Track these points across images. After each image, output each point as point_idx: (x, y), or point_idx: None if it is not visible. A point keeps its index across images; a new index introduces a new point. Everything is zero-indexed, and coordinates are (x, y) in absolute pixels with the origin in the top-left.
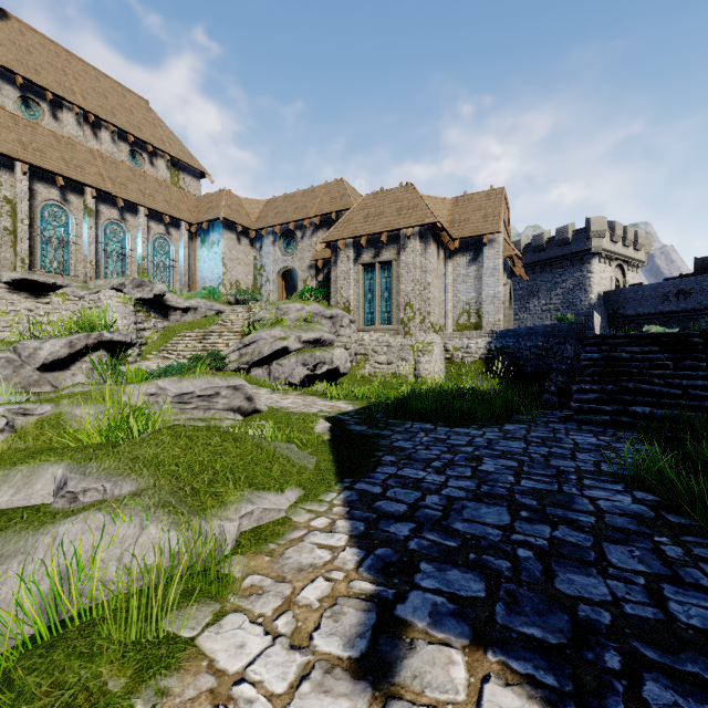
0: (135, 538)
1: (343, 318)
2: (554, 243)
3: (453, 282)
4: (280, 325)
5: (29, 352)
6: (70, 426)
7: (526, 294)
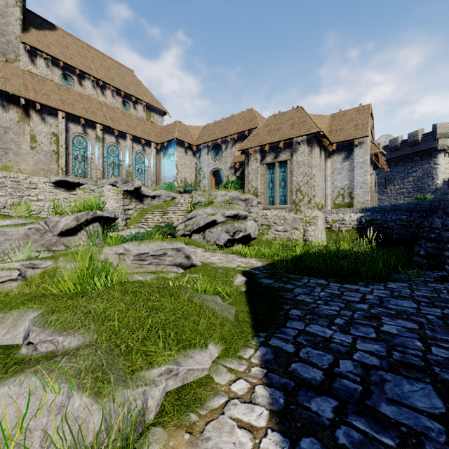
0: (61, 407)
1: (253, 200)
2: (407, 144)
3: (331, 174)
4: (211, 206)
5: (53, 224)
6: (62, 276)
7: (383, 182)
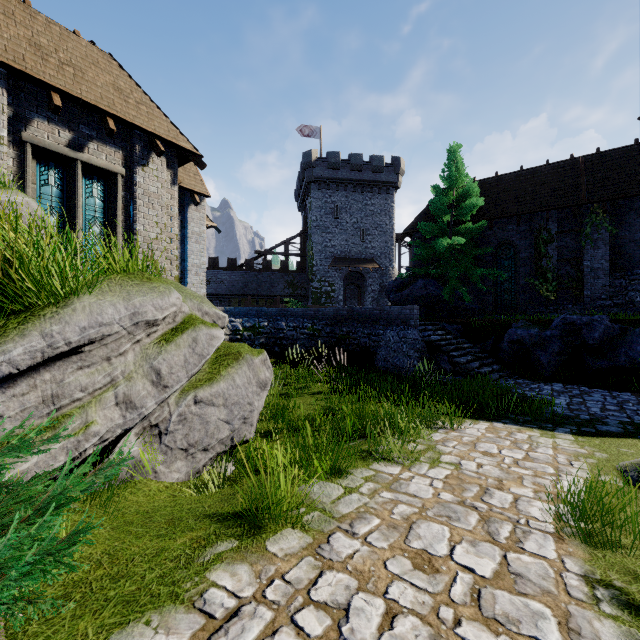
0: None
1: None
2: None
3: None
4: (153, 277)
5: None
6: None
7: None
